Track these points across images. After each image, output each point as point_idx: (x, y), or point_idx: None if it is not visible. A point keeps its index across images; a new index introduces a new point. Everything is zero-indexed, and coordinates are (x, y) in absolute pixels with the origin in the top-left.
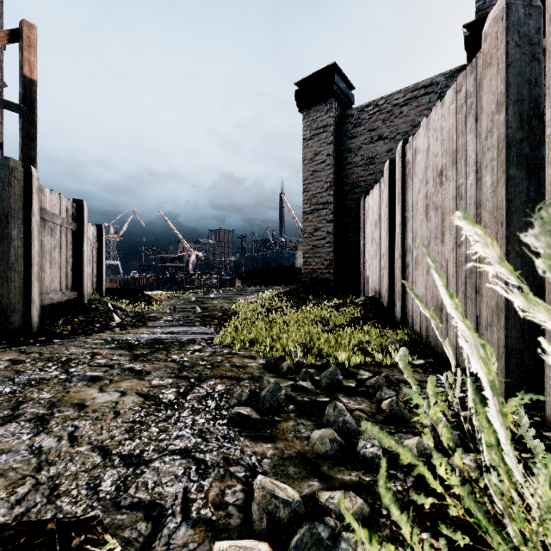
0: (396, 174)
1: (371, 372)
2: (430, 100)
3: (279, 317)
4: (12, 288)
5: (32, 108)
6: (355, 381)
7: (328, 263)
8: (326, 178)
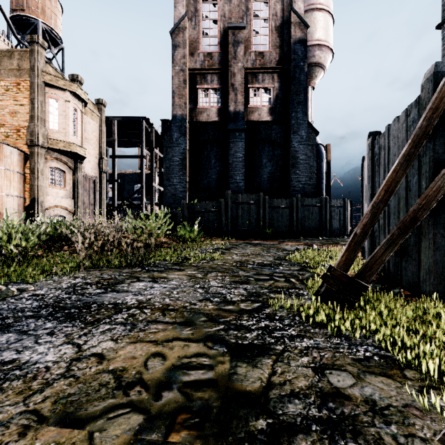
0: None
1: None
2: None
3: None
4: (346, 225)
5: (329, 170)
6: None
7: None
8: None
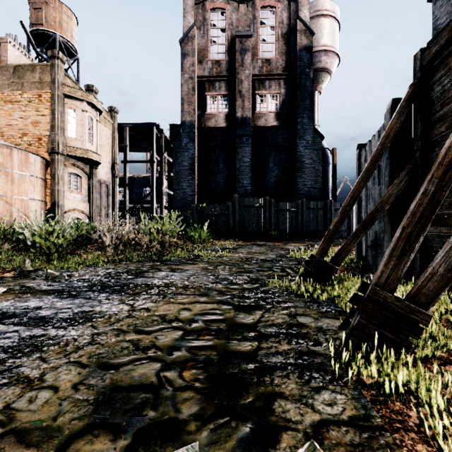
0: None
1: None
2: None
3: None
4: (350, 228)
5: (335, 174)
6: None
7: None
8: None
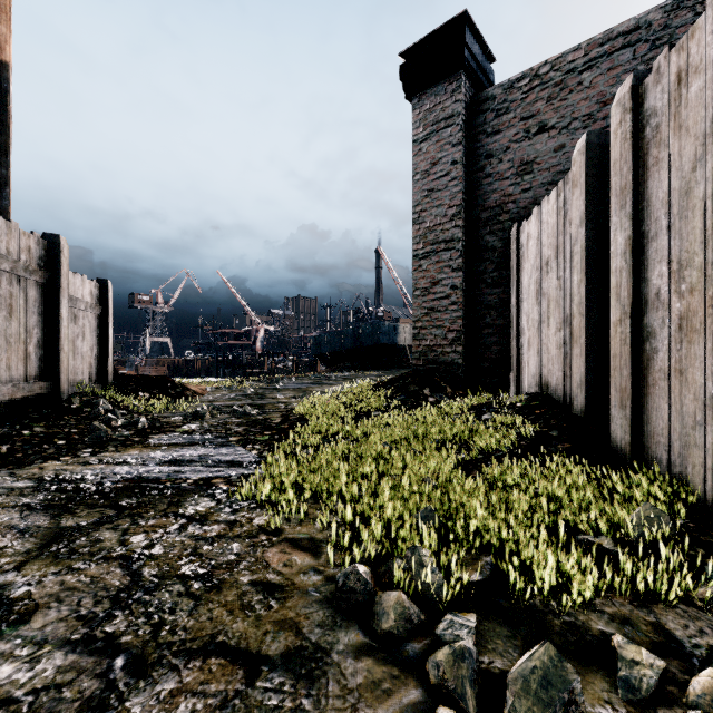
0: (613, 150)
1: (636, 629)
2: (634, 55)
3: (375, 431)
4: None
5: (2, 104)
6: (615, 692)
7: (454, 336)
8: (451, 200)
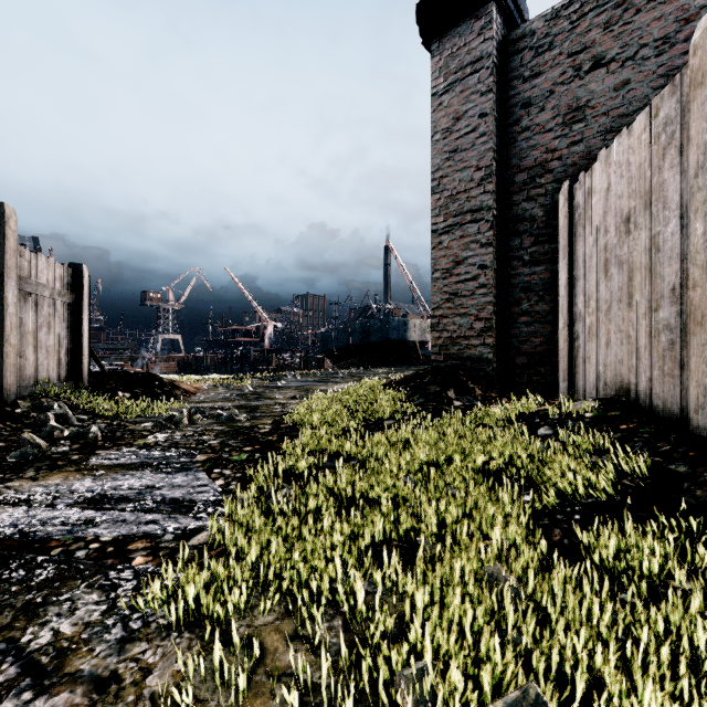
0: None
1: None
2: None
3: (389, 453)
4: None
5: None
6: None
7: (482, 325)
8: (479, 161)
